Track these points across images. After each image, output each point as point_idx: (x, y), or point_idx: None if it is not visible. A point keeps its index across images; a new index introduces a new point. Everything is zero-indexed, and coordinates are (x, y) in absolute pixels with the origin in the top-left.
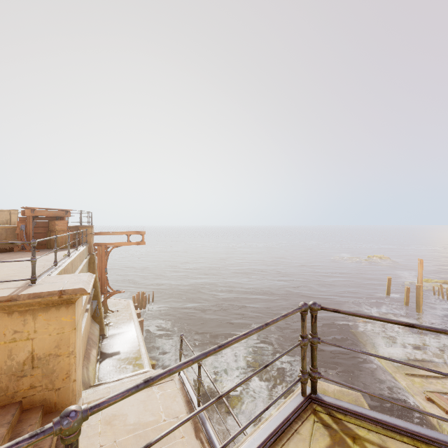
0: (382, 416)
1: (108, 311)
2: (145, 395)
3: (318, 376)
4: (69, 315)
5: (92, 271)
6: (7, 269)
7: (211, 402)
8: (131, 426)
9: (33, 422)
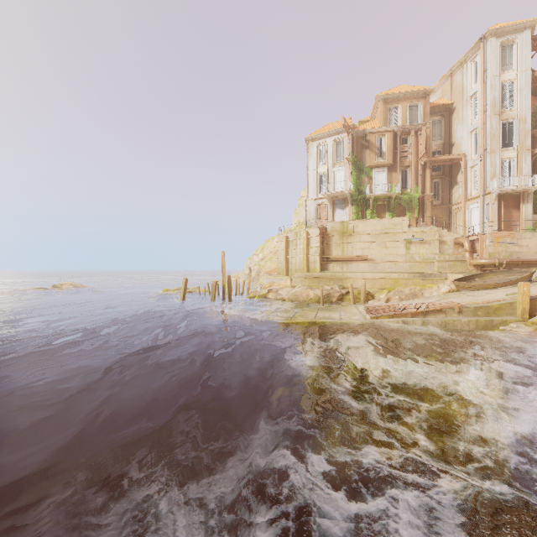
0: None
1: None
2: None
3: None
4: None
5: None
6: None
7: None
8: None
9: None
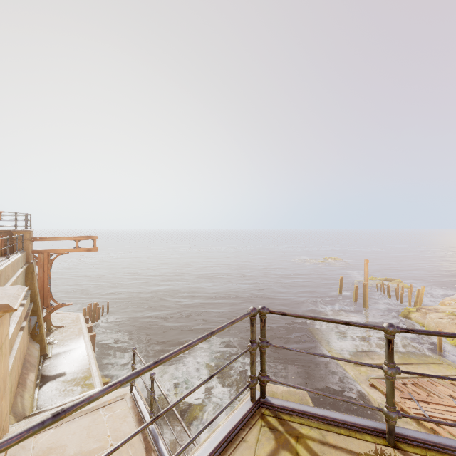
0: (324, 411)
1: (52, 328)
2: (90, 420)
3: (266, 379)
4: None
5: (30, 282)
6: None
7: (144, 425)
8: None
9: None
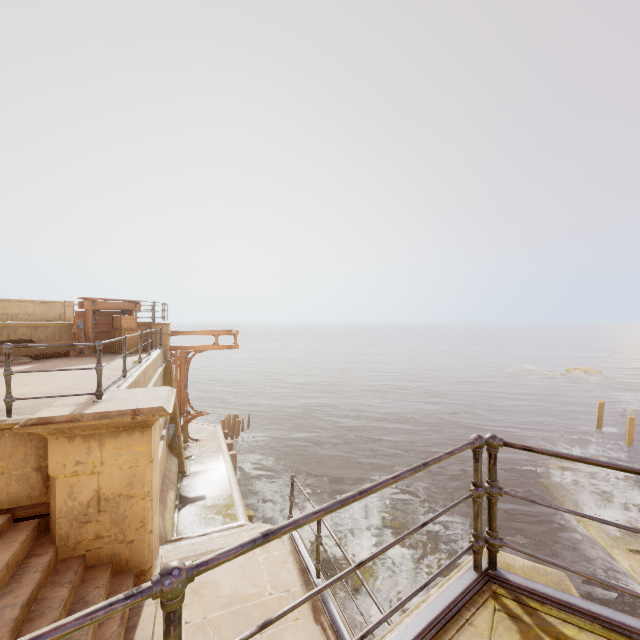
0: (601, 608)
1: (189, 440)
2: (244, 558)
3: (499, 543)
4: (145, 443)
5: (168, 384)
6: (63, 380)
7: (348, 571)
8: (226, 599)
9: (101, 584)
